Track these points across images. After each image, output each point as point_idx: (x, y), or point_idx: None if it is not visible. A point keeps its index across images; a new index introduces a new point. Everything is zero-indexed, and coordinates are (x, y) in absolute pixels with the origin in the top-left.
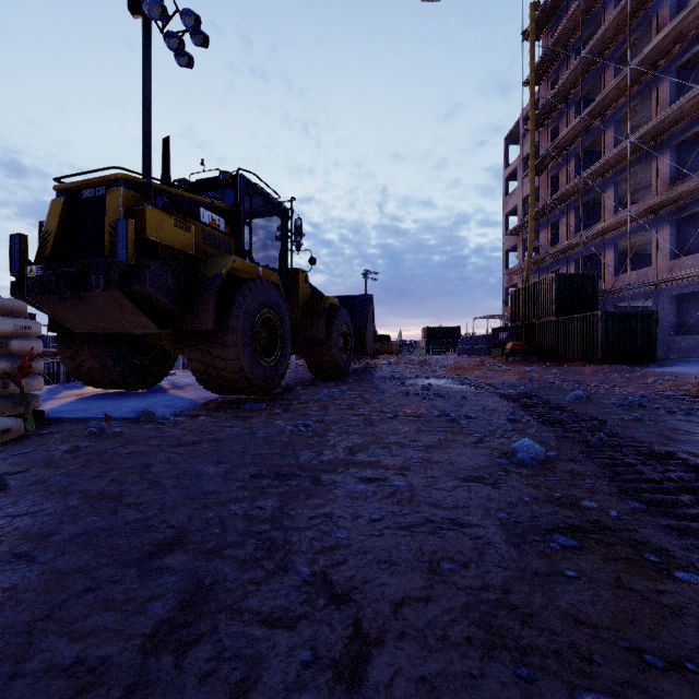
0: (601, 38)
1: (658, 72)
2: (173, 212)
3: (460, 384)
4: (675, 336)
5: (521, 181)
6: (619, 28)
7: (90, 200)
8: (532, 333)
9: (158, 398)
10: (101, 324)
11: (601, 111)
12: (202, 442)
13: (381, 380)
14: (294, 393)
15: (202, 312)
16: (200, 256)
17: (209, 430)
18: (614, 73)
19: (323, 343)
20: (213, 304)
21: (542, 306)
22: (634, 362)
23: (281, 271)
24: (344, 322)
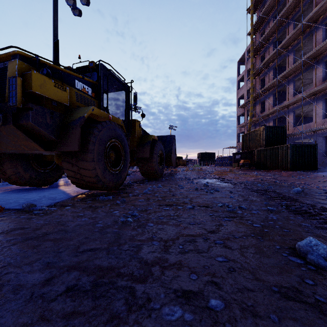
0: (287, 10)
1: (316, 25)
2: (56, 80)
3: (224, 182)
4: (325, 157)
5: (246, 82)
6: (296, 5)
7: (0, 69)
8: (252, 155)
9: (50, 192)
10: (9, 148)
11: (286, 46)
12: (50, 235)
13: (180, 180)
14: (131, 188)
15: (71, 140)
16: (74, 107)
17: (64, 220)
18: (293, 27)
19: (149, 160)
20: (77, 134)
21: (258, 142)
22: (306, 169)
23: (125, 120)
24: (160, 149)
